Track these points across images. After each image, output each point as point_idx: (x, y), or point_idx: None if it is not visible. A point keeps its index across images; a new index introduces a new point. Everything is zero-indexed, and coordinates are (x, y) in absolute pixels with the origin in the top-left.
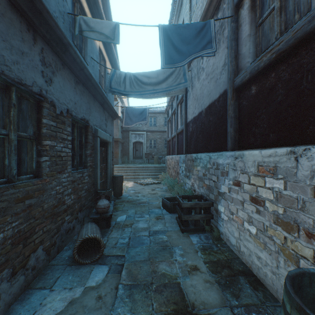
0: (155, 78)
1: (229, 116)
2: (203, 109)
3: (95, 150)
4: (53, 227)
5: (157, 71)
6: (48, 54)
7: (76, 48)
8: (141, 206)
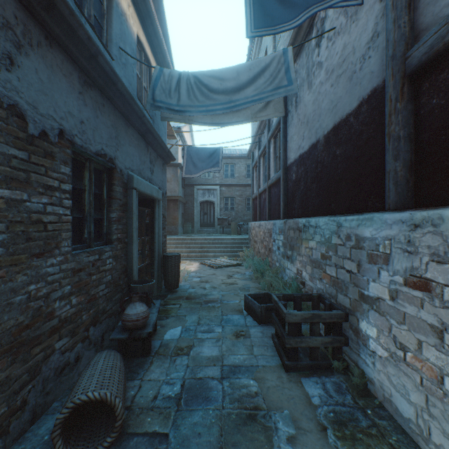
0: (233, 80)
1: (390, 138)
2: (319, 137)
3: (128, 212)
4: (18, 372)
5: (236, 67)
6: (3, 1)
7: (84, 19)
8: (209, 309)
